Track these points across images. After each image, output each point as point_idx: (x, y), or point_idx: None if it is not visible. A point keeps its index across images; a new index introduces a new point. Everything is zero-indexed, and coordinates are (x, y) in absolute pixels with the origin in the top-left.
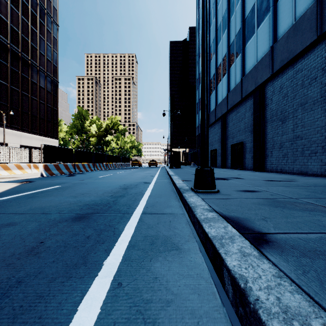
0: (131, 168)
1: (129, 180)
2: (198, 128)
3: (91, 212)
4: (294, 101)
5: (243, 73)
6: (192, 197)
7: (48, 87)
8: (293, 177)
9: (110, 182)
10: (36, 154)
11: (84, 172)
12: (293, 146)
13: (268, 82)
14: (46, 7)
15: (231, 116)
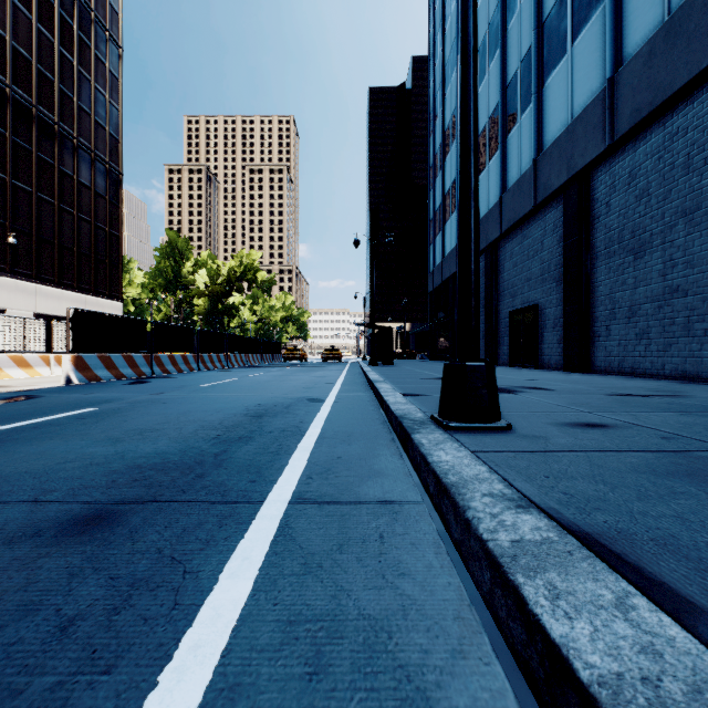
0: (283, 365)
1: (272, 392)
2: (432, 276)
3: (136, 497)
4: (666, 205)
5: (539, 147)
6: (441, 446)
7: (99, 186)
8: (670, 385)
9: (226, 399)
10: (63, 332)
11: (173, 374)
12: (662, 313)
13: (599, 164)
14: (94, 7)
15: (509, 247)
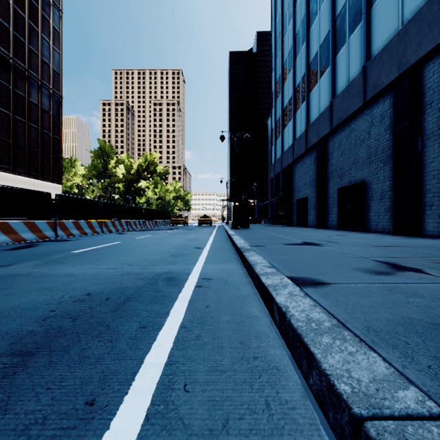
0: (170, 228)
1: (132, 263)
2: (274, 167)
3: None
4: None
5: (368, 56)
6: None
7: (44, 104)
8: None
9: (61, 278)
10: None
11: (75, 236)
12: None
13: (431, 57)
14: None
15: (337, 139)
